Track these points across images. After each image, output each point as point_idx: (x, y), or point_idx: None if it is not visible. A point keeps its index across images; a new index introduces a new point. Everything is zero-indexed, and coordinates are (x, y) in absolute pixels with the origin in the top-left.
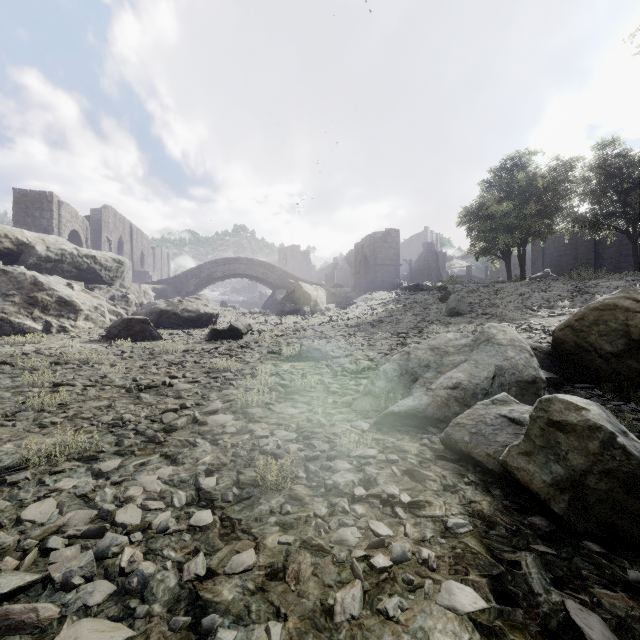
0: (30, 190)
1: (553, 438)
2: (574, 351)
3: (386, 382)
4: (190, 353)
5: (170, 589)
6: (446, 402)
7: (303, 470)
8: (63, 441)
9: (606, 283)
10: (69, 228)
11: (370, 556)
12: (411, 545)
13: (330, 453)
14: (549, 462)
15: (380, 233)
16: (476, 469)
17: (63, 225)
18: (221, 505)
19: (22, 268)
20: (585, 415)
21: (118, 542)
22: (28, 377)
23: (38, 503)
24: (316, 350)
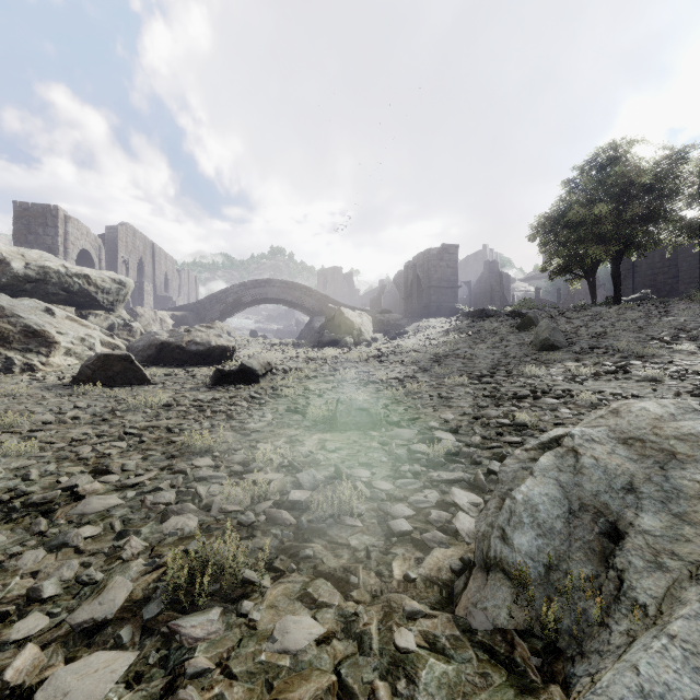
0: (32, 203)
1: None
2: None
3: (538, 536)
4: (171, 409)
5: None
6: None
7: None
8: None
9: None
10: (78, 247)
11: None
12: None
13: None
14: None
15: (435, 249)
16: None
17: (70, 243)
18: None
19: None
20: None
21: None
22: None
23: None
24: (361, 410)
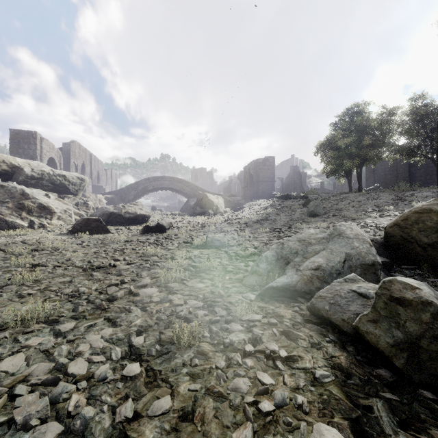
0: (21, 130)
1: (394, 310)
2: (400, 242)
3: (267, 264)
4: (129, 243)
5: (105, 429)
6: (310, 279)
7: (207, 331)
8: (35, 308)
9: (419, 194)
10: (48, 156)
11: (258, 401)
12: (289, 392)
13: (227, 318)
14: (391, 328)
15: (261, 159)
16: (334, 330)
17: (44, 154)
18: (147, 359)
19: (14, 183)
20: (418, 293)
21: (68, 390)
22: (15, 260)
23: (11, 357)
24: (217, 241)
